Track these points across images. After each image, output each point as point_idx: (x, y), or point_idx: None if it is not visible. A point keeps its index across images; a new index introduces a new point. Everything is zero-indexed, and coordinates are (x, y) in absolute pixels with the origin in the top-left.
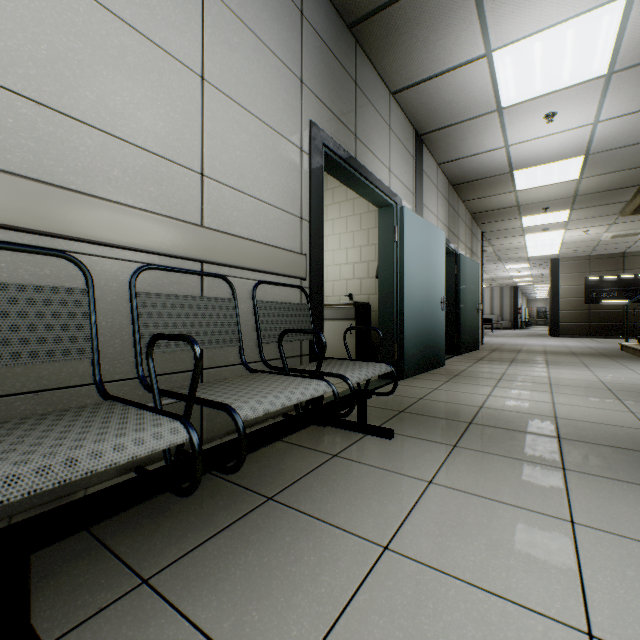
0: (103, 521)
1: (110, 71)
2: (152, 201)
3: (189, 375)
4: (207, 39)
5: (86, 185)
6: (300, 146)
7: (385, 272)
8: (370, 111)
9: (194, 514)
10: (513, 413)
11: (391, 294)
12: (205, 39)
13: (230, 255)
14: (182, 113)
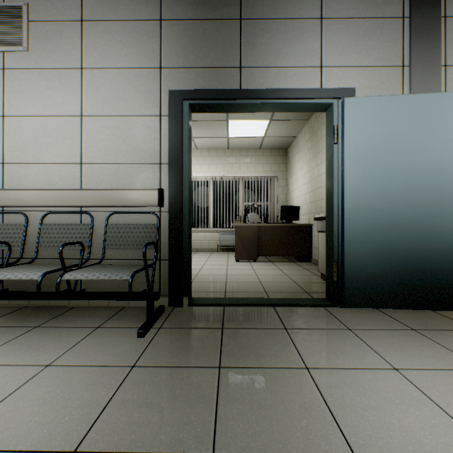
0: (26, 309)
1: (41, 139)
2: (57, 184)
3: (75, 261)
4: (85, 95)
5: (34, 186)
6: (159, 114)
7: (328, 181)
8: (271, 28)
9: (25, 318)
10: (310, 398)
11: (332, 205)
12: (83, 96)
13: (92, 201)
14: (71, 139)
